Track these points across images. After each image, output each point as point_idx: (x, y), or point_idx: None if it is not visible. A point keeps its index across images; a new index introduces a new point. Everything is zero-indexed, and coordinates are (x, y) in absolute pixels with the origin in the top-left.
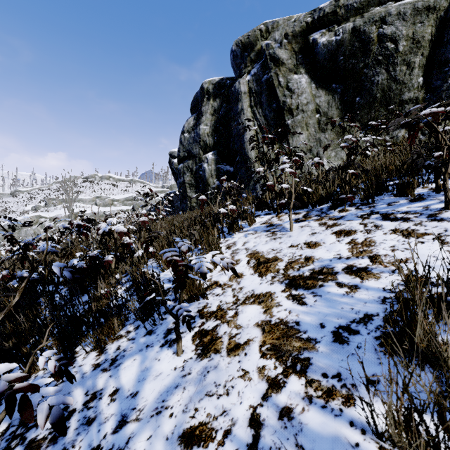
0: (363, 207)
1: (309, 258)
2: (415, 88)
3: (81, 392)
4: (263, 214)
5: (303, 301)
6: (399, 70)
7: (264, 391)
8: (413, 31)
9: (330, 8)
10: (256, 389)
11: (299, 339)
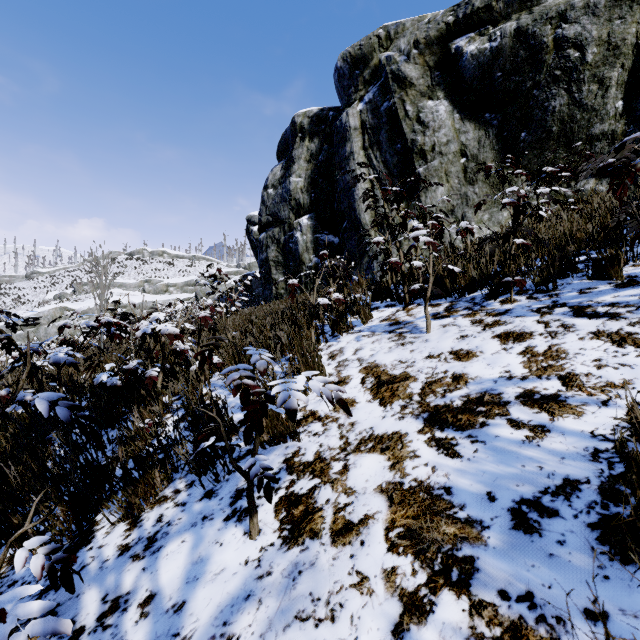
0: (540, 295)
1: (459, 377)
2: (612, 118)
3: (96, 596)
4: (383, 306)
5: (455, 450)
6: (587, 91)
7: (397, 619)
8: (609, 32)
9: (482, 1)
10: (382, 614)
11: (453, 520)
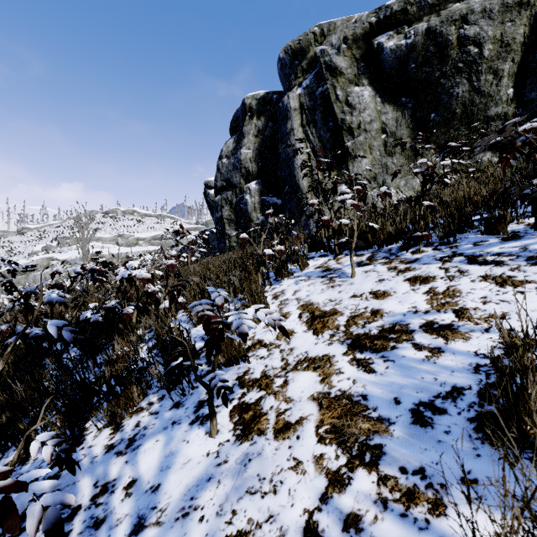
0: (443, 247)
1: (376, 311)
2: (504, 102)
3: (89, 483)
4: (317, 256)
5: (371, 367)
6: (484, 80)
7: (323, 490)
8: (502, 32)
9: (399, 6)
10: (312, 487)
11: (368, 418)
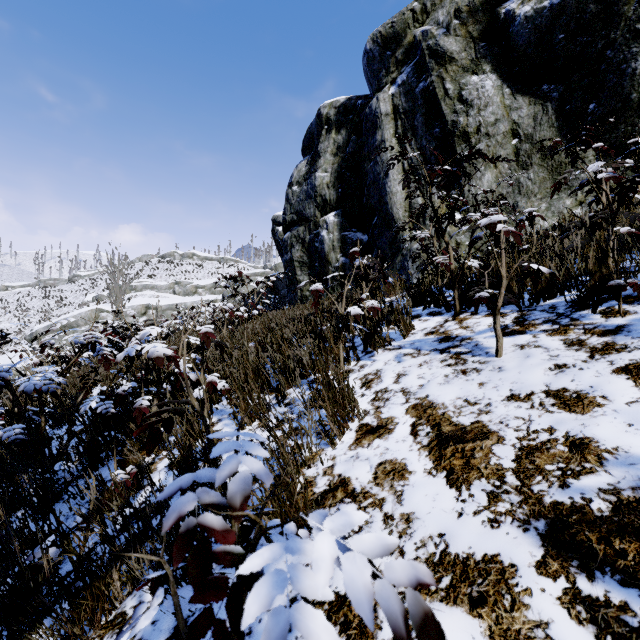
0: None
1: (580, 444)
2: None
3: None
4: (426, 314)
5: None
6: None
7: None
8: None
9: None
10: None
11: None
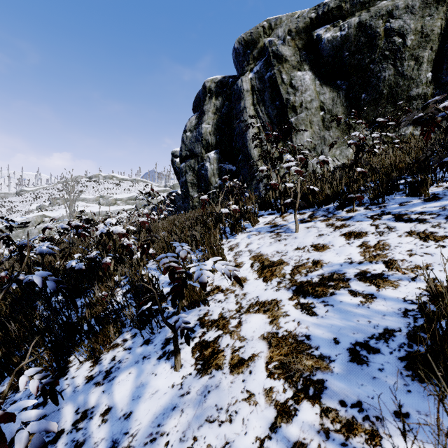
0: (373, 207)
1: (317, 262)
2: (424, 84)
3: (71, 409)
4: (266, 214)
5: (313, 311)
6: (407, 65)
7: (272, 420)
8: (422, 25)
9: (335, 3)
10: (263, 417)
11: (311, 356)
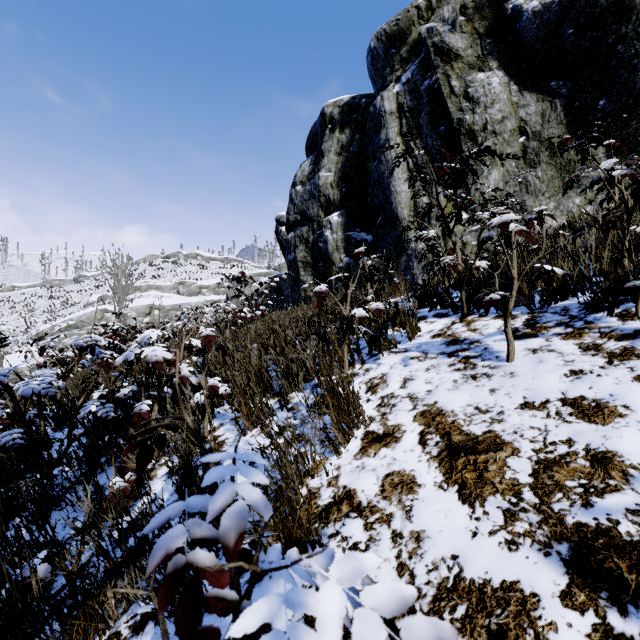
0: None
1: (603, 458)
2: None
3: None
4: (432, 316)
5: None
6: None
7: None
8: None
9: None
10: None
11: None
